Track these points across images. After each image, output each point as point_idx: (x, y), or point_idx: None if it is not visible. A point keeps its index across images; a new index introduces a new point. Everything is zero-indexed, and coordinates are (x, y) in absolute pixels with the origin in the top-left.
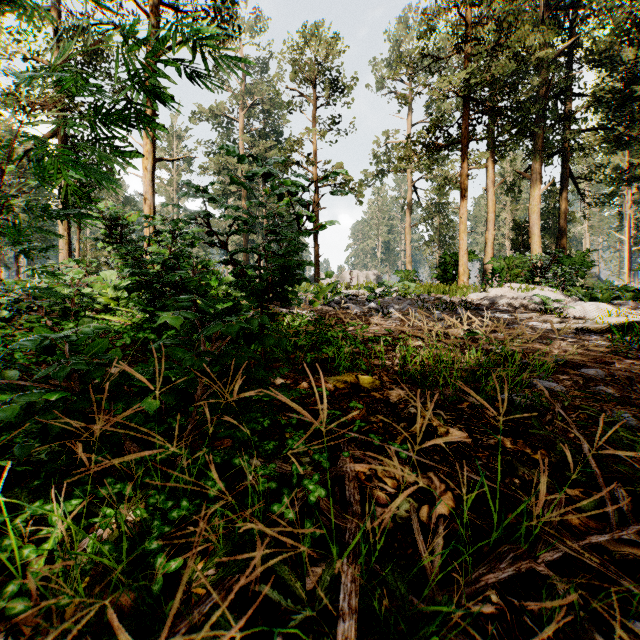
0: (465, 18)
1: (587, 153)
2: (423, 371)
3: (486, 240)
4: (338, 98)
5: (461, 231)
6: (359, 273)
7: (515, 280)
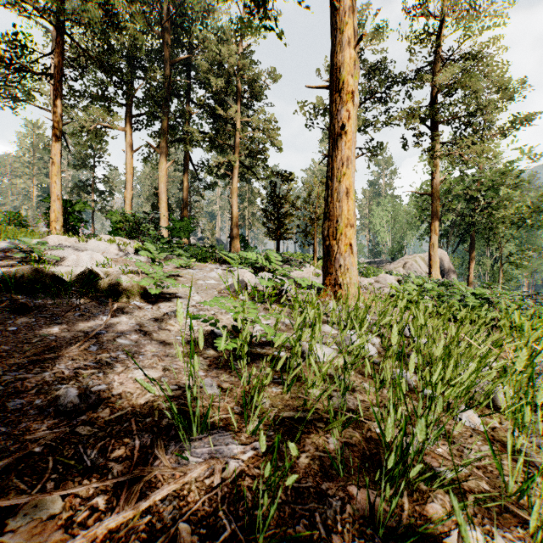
0: None
1: (194, 145)
2: None
3: (125, 198)
4: None
5: (53, 173)
6: None
7: (119, 233)
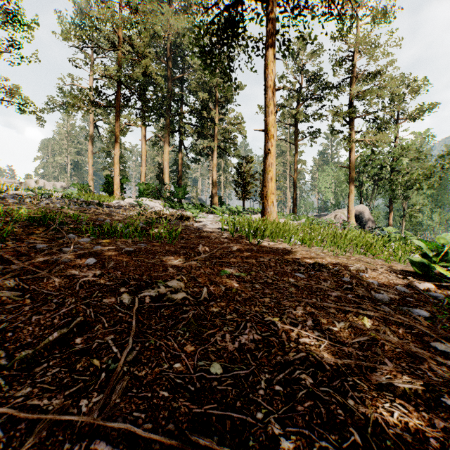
0: (117, 33)
1: (187, 136)
2: (20, 218)
3: (141, 172)
4: (17, 29)
5: (115, 163)
6: (46, 182)
7: (148, 196)
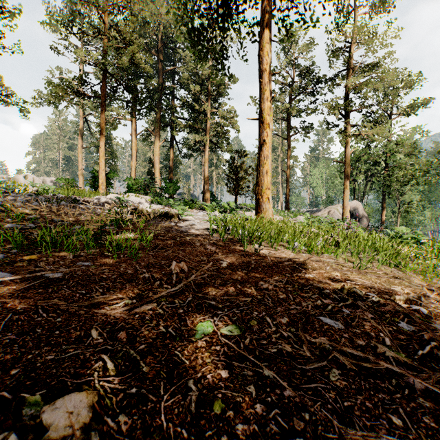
0: (102, 19)
1: (178, 130)
2: None
3: (131, 167)
4: None
5: (101, 156)
6: (35, 178)
7: (136, 192)
